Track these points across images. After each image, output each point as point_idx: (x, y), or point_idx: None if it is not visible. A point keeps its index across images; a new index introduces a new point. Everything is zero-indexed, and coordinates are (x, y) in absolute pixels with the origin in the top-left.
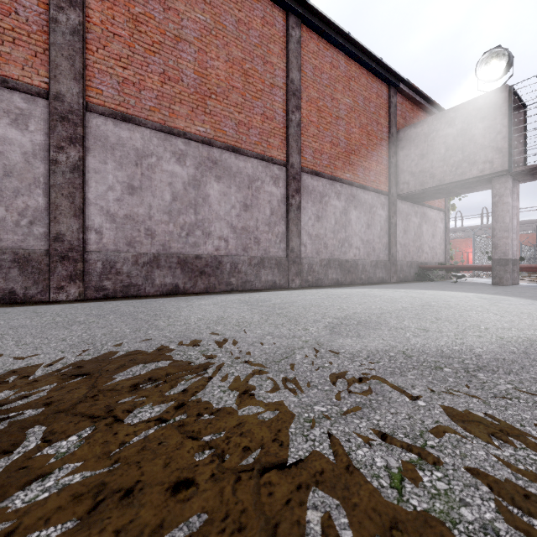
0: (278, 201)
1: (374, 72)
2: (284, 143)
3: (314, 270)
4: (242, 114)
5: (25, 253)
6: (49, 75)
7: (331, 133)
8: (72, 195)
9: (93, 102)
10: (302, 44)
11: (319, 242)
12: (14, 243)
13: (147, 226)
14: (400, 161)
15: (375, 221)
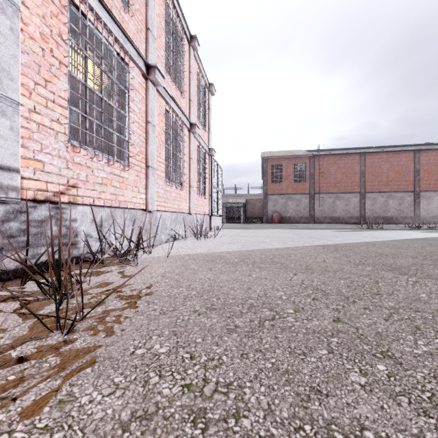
0: (411, 201)
1: None
2: (413, 186)
3: (425, 219)
4: (398, 183)
5: (357, 217)
6: (360, 189)
7: (434, 177)
8: (363, 207)
9: (366, 191)
10: (420, 156)
11: (428, 211)
12: (355, 215)
13: (375, 211)
14: None
15: None
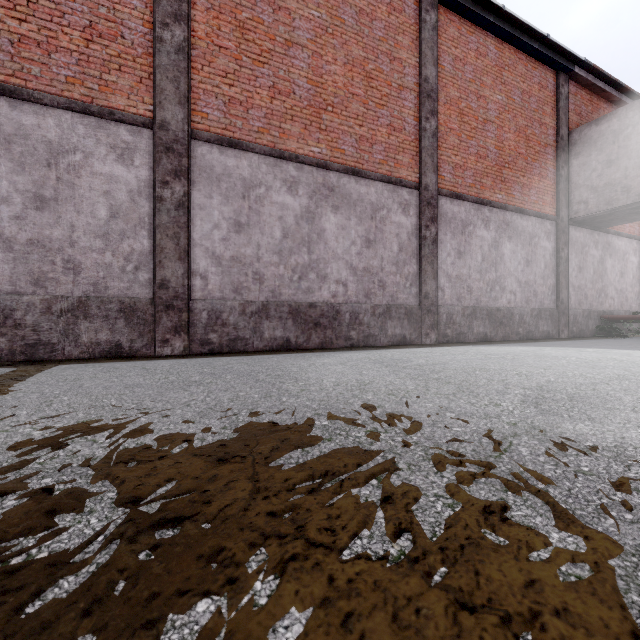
0: (409, 234)
1: (536, 55)
2: (416, 160)
3: (454, 322)
4: (364, 127)
5: (131, 302)
6: (154, 101)
7: (476, 143)
8: (177, 236)
9: (198, 128)
10: (438, 30)
11: (460, 284)
12: (120, 291)
13: (255, 269)
14: (573, 173)
15: (537, 256)
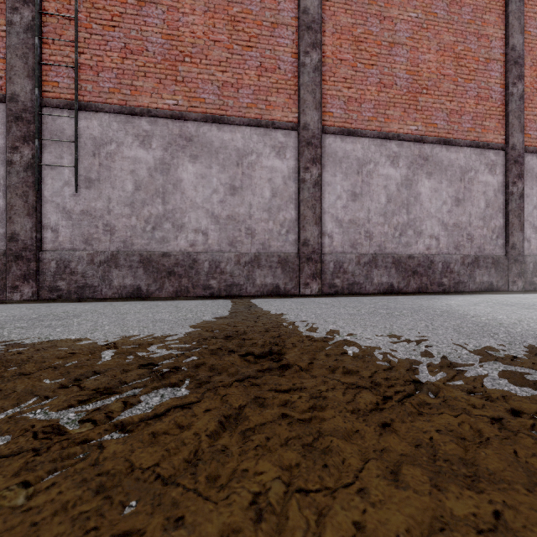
0: (495, 191)
1: None
2: (502, 123)
3: None
4: (454, 102)
5: (285, 256)
6: (299, 110)
7: None
8: (314, 207)
9: (326, 125)
10: None
11: None
12: (277, 248)
13: (366, 228)
14: None
15: None
